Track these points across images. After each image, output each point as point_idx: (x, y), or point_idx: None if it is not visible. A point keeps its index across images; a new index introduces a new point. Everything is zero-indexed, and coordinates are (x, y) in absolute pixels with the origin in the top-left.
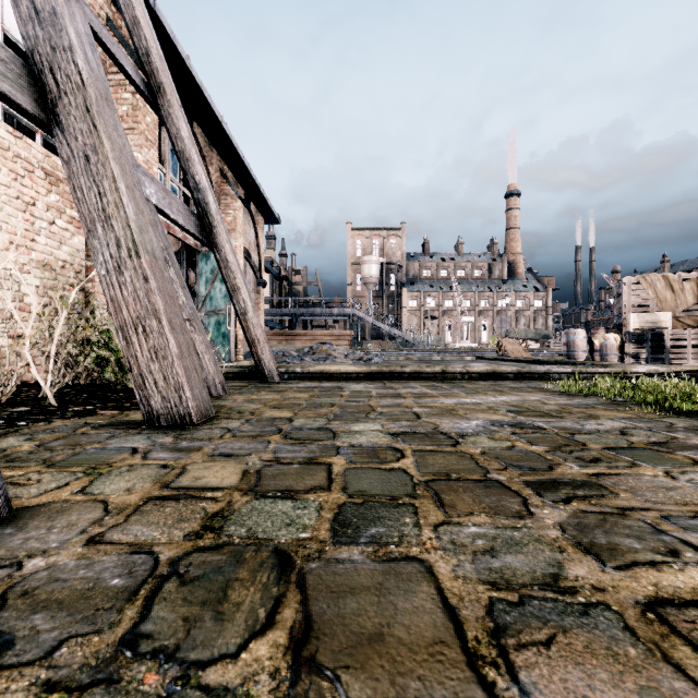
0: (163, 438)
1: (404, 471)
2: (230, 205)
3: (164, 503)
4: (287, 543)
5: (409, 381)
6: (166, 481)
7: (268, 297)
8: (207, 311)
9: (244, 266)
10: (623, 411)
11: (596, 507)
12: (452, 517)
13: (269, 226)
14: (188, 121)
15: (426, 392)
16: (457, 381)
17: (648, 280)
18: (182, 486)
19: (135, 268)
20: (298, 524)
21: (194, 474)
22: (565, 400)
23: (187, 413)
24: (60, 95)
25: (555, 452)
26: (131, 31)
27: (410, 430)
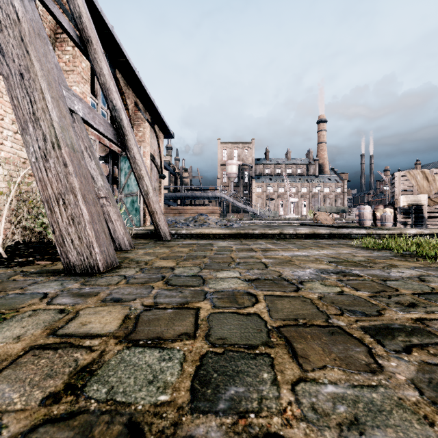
0: (72, 285)
1: (258, 316)
2: (141, 125)
3: (42, 353)
4: (143, 410)
5: (258, 239)
6: (55, 327)
7: (167, 185)
8: (126, 193)
9: (151, 165)
10: (412, 262)
11: (437, 358)
12: (307, 371)
13: (168, 141)
14: (112, 69)
15: (270, 247)
16: (290, 239)
17: (411, 174)
18: (67, 333)
19: (57, 157)
20: (159, 381)
21: (82, 320)
22: (368, 253)
23: (95, 264)
24: (1, 28)
25: (377, 297)
26: (68, 0)
27: (261, 277)
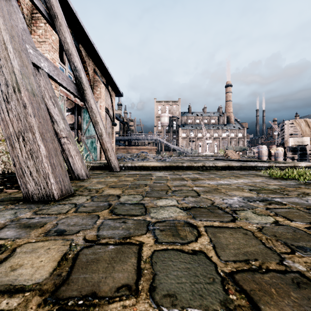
0: (24, 214)
1: (205, 256)
2: (98, 86)
3: None
4: None
5: (186, 170)
6: None
7: (118, 131)
8: (87, 136)
9: (106, 116)
10: None
11: None
12: None
13: (119, 99)
14: (76, 43)
15: (197, 176)
16: (210, 170)
17: (297, 122)
18: None
19: (18, 100)
20: None
21: (14, 262)
22: (277, 182)
23: (51, 193)
24: None
25: None
26: None
27: (196, 205)
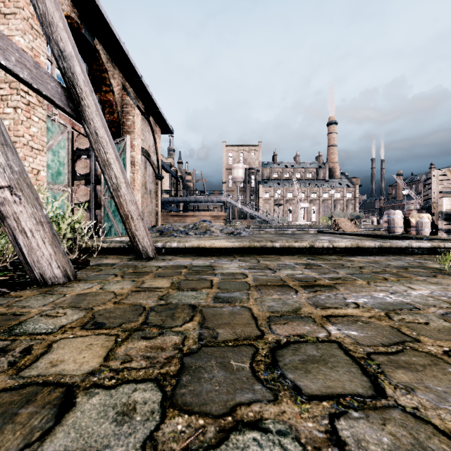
0: None
1: None
2: (130, 112)
3: None
4: None
5: (280, 256)
6: None
7: (168, 189)
8: (109, 195)
9: (145, 163)
10: None
11: None
12: None
13: (170, 142)
14: (89, 36)
15: (312, 275)
16: (327, 256)
17: None
18: None
19: None
20: None
21: None
22: None
23: None
24: None
25: None
26: None
27: None
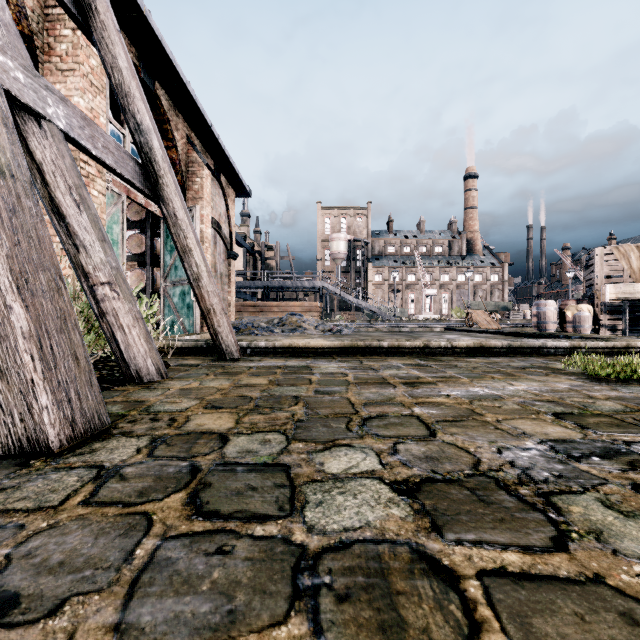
0: None
1: None
2: (197, 173)
3: None
4: None
5: (388, 357)
6: None
7: (242, 270)
8: (172, 281)
9: (214, 237)
10: None
11: None
12: None
13: (244, 204)
14: (148, 80)
15: (416, 374)
16: (443, 357)
17: (621, 251)
18: None
19: None
20: None
21: None
22: (610, 391)
23: (40, 434)
24: None
25: None
26: None
27: (434, 472)
